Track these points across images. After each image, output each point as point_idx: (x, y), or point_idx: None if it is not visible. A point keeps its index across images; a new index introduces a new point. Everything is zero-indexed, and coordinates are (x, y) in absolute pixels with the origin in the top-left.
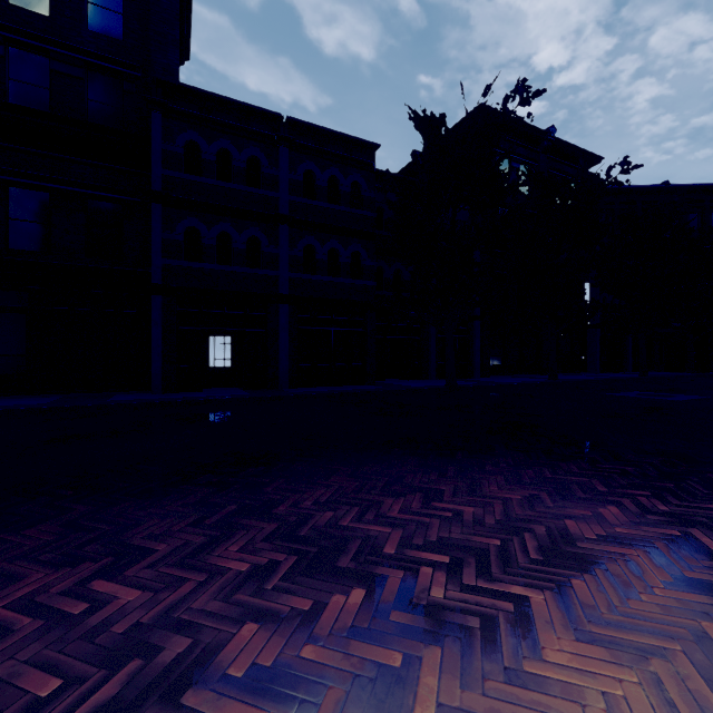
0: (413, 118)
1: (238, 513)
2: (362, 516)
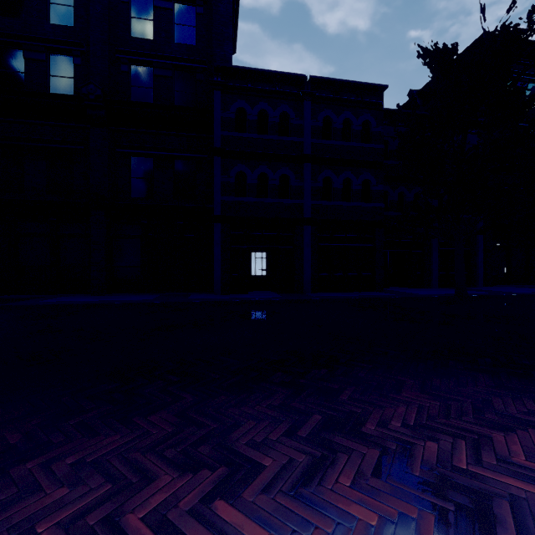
0: (422, 55)
1: (326, 425)
2: (477, 456)
